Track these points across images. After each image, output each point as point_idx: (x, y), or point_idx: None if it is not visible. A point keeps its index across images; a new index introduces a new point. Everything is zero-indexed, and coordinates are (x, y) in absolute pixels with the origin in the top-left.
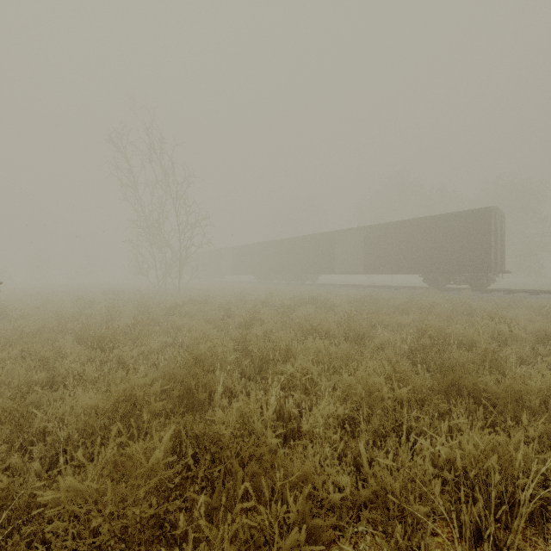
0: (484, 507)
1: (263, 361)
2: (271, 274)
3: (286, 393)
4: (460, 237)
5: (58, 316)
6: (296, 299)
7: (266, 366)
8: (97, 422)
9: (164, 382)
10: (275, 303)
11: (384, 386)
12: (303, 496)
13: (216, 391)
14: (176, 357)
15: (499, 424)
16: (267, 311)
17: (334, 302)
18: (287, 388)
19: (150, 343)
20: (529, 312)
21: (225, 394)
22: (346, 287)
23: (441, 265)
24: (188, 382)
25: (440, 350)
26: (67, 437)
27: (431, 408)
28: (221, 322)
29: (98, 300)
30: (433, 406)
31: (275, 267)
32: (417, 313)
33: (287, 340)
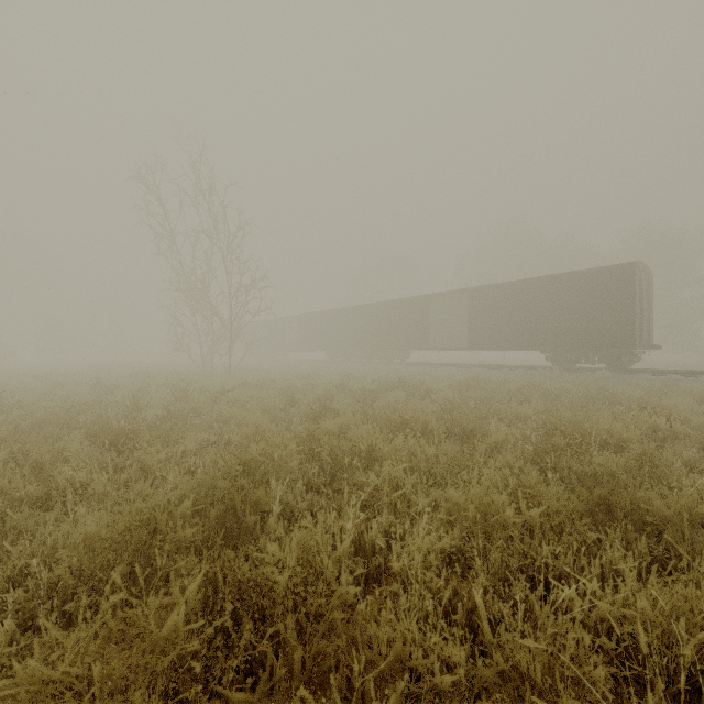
0: (668, 699)
1: (336, 467)
2: (348, 350)
3: (368, 514)
4: (594, 301)
5: (66, 405)
6: (381, 382)
7: (341, 474)
8: (96, 561)
9: (199, 499)
10: (353, 388)
11: (507, 507)
12: (396, 694)
13: (271, 510)
14: (220, 461)
15: (669, 559)
16: (343, 398)
17: (430, 387)
18: (370, 506)
19: (184, 442)
20: (689, 399)
21: (284, 514)
22: (445, 367)
23: (569, 338)
24: (232, 499)
25: (577, 453)
26: (59, 579)
27: (575, 538)
28: (282, 413)
29: (123, 384)
30: (577, 536)
31: (353, 341)
32: (541, 401)
33: (369, 439)
